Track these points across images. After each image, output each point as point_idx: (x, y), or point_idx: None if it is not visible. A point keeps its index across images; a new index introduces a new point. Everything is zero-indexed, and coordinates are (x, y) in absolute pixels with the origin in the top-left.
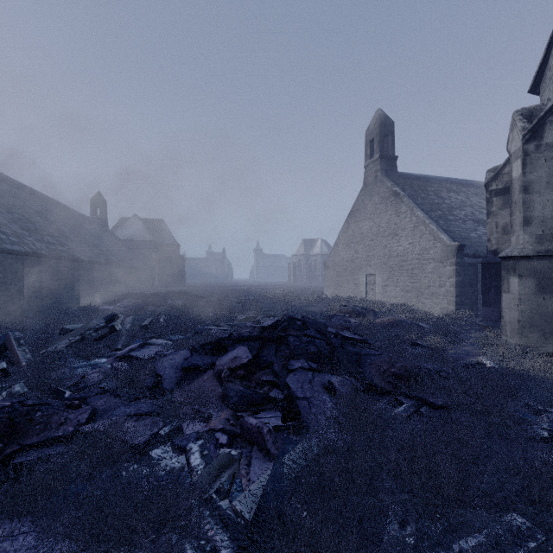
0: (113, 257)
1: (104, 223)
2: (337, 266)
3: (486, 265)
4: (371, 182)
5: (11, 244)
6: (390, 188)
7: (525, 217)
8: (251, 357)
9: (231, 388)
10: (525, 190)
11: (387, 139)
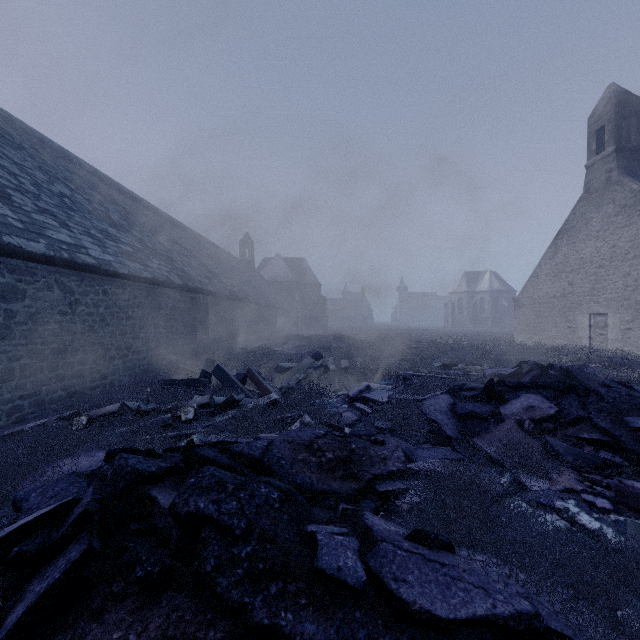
0: (268, 299)
1: (251, 264)
2: (536, 304)
3: None
4: (598, 187)
5: (207, 285)
6: (636, 192)
7: None
8: (556, 407)
9: (553, 443)
10: None
11: (627, 124)
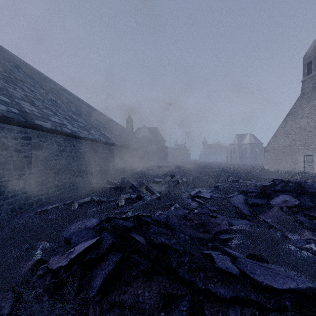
0: (141, 147)
1: (132, 131)
2: (276, 150)
3: None
4: (308, 92)
5: (115, 141)
6: None
7: None
8: (298, 201)
9: (299, 217)
10: None
11: None
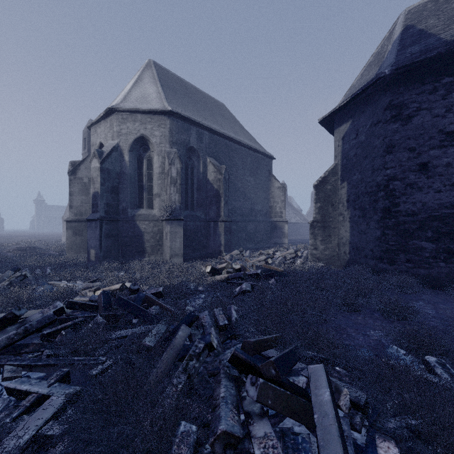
0: None
1: None
2: None
3: None
4: None
5: None
6: None
7: (70, 205)
8: None
9: None
10: (70, 194)
11: None
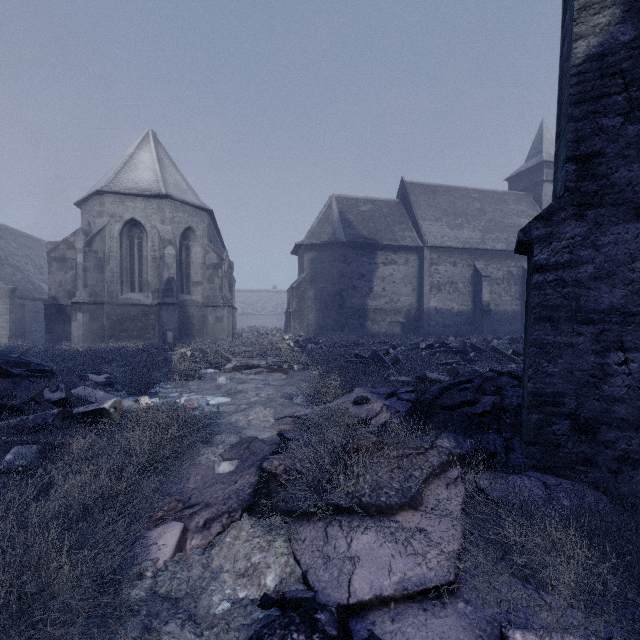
0: None
1: None
2: None
3: (49, 306)
4: None
5: None
6: None
7: (85, 283)
8: None
9: None
10: (85, 270)
11: None
